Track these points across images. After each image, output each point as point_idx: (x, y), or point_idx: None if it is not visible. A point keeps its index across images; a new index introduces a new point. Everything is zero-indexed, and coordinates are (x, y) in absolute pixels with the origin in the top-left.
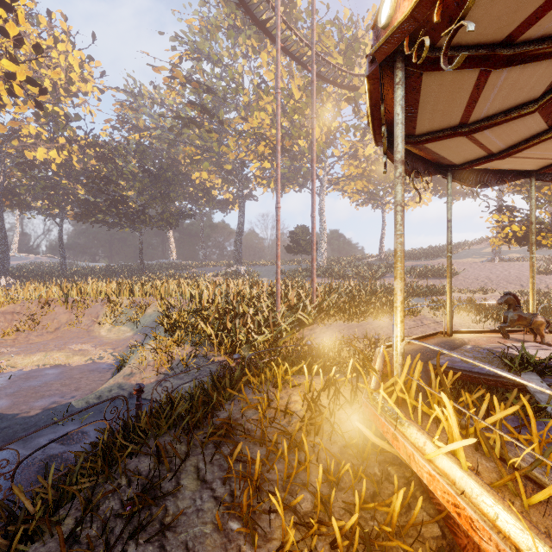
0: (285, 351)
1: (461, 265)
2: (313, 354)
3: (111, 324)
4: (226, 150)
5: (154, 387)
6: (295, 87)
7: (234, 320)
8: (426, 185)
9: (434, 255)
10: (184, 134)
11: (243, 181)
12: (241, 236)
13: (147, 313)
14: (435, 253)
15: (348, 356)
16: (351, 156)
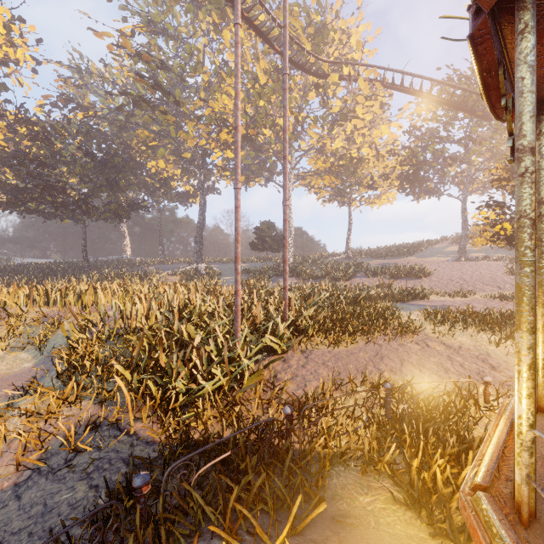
0: (246, 411)
1: (429, 264)
2: (294, 427)
3: (4, 350)
4: (184, 136)
5: (4, 502)
6: (260, 71)
7: (170, 354)
8: (393, 182)
9: (400, 254)
10: (136, 116)
11: (205, 173)
12: (202, 231)
13: (60, 332)
14: (400, 251)
15: (349, 422)
16: (318, 151)
